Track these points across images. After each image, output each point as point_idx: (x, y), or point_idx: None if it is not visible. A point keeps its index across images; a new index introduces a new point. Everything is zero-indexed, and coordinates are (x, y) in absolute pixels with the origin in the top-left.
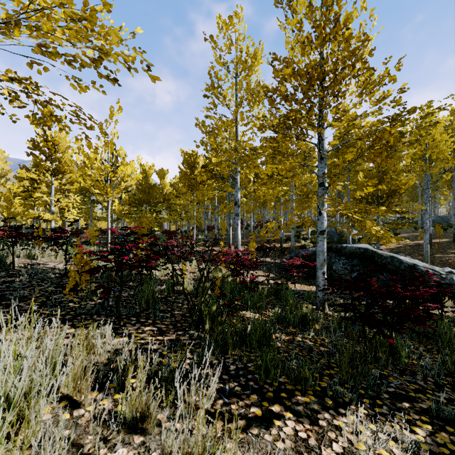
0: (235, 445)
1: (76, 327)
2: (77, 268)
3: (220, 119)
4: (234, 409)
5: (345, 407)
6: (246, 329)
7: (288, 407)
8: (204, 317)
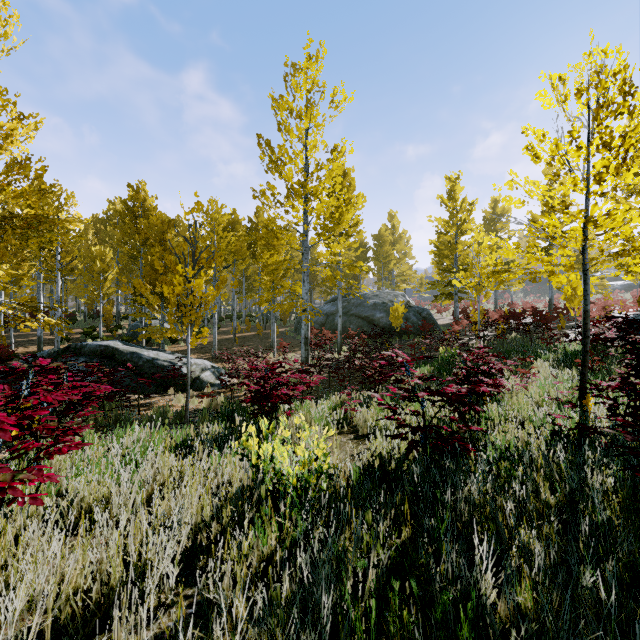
0: None
1: None
2: None
3: None
4: None
5: None
6: None
7: None
8: None
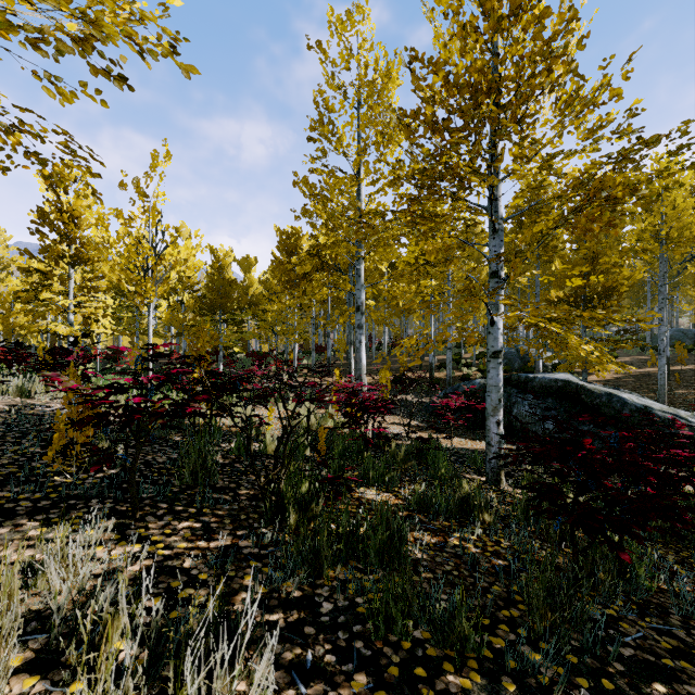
0: None
1: (50, 524)
2: (70, 416)
3: (333, 173)
4: None
5: None
6: (358, 528)
7: None
8: (286, 504)
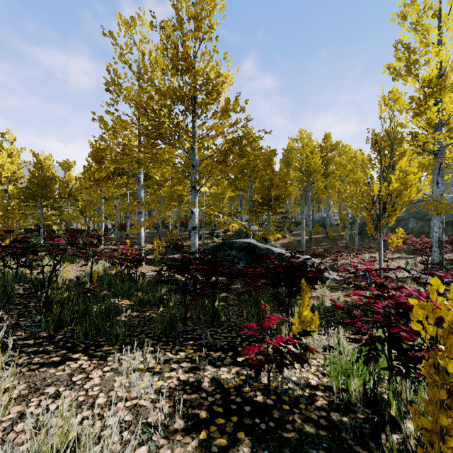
0: (17, 378)
1: None
2: None
3: (119, 117)
4: (35, 360)
5: (140, 349)
6: (87, 308)
7: (89, 354)
8: (52, 303)
